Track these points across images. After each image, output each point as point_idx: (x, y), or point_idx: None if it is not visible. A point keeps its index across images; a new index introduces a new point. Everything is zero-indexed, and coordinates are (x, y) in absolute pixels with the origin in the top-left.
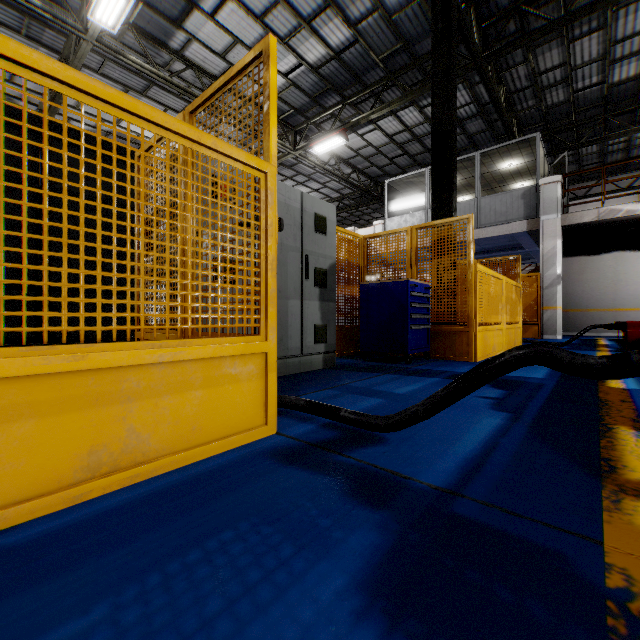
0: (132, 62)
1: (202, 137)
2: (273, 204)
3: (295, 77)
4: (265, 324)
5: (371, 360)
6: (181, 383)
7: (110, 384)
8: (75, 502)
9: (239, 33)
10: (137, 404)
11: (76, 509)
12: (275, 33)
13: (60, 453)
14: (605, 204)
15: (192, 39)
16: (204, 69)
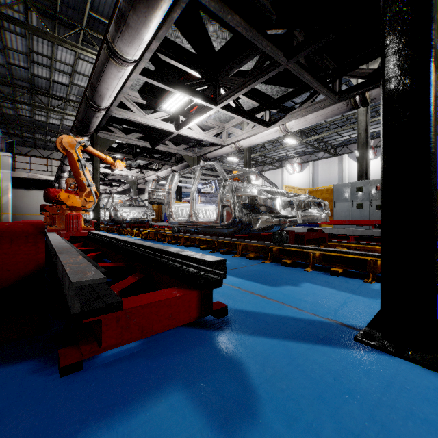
0: None
1: None
2: None
3: None
4: None
5: None
6: None
7: None
8: None
9: None
10: None
11: None
12: None
13: None
14: (37, 162)
15: None
16: None
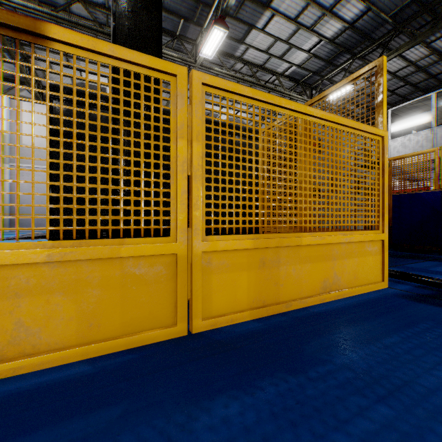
0: (216, 71)
1: (359, 126)
2: (386, 154)
3: (315, 50)
4: (382, 223)
5: (402, 251)
6: (350, 253)
7: (329, 251)
8: (322, 302)
9: (279, 34)
10: (336, 261)
11: (325, 304)
12: (304, 26)
13: (316, 279)
14: None
15: (249, 47)
16: (253, 63)
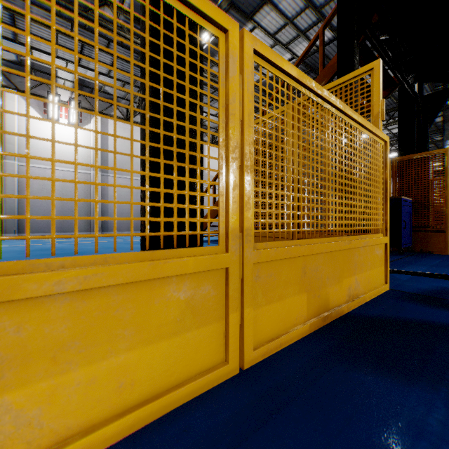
0: None
1: None
2: None
3: None
4: None
5: None
6: None
7: None
8: None
9: None
10: None
11: None
12: (387, 128)
13: None
14: None
15: None
16: None
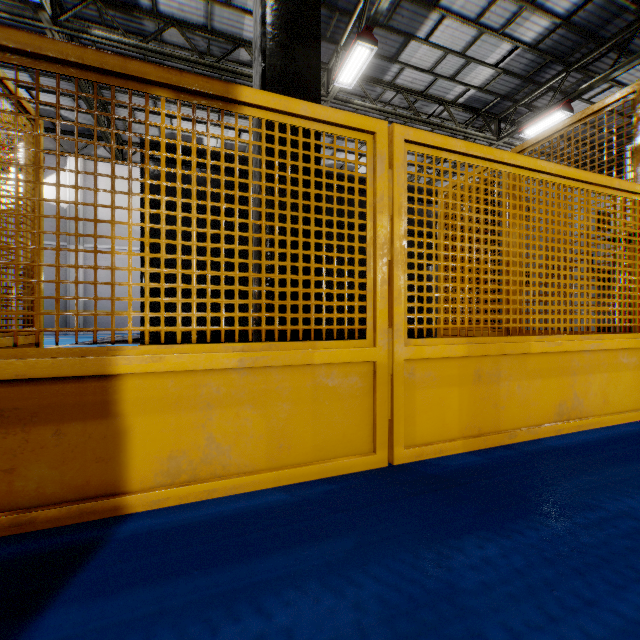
0: (357, 106)
1: (610, 182)
2: None
3: (506, 64)
4: None
5: None
6: (596, 366)
7: (566, 362)
8: (558, 433)
9: (450, 44)
10: (577, 377)
11: (564, 437)
12: (490, 28)
13: (548, 401)
14: None
15: (404, 67)
16: (411, 89)
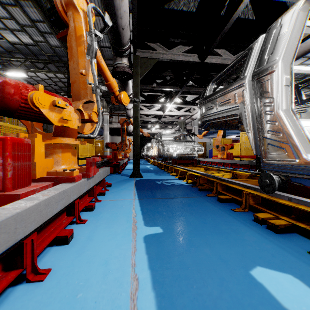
0: None
1: None
2: None
3: None
4: None
5: None
6: None
7: None
8: None
9: None
10: None
11: None
12: None
13: None
14: None
15: None
16: None
